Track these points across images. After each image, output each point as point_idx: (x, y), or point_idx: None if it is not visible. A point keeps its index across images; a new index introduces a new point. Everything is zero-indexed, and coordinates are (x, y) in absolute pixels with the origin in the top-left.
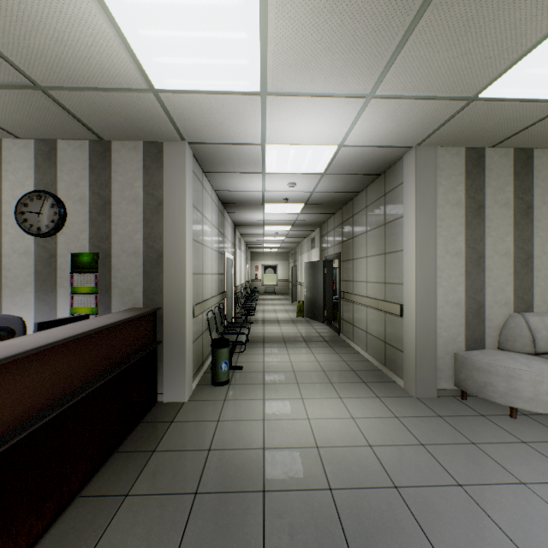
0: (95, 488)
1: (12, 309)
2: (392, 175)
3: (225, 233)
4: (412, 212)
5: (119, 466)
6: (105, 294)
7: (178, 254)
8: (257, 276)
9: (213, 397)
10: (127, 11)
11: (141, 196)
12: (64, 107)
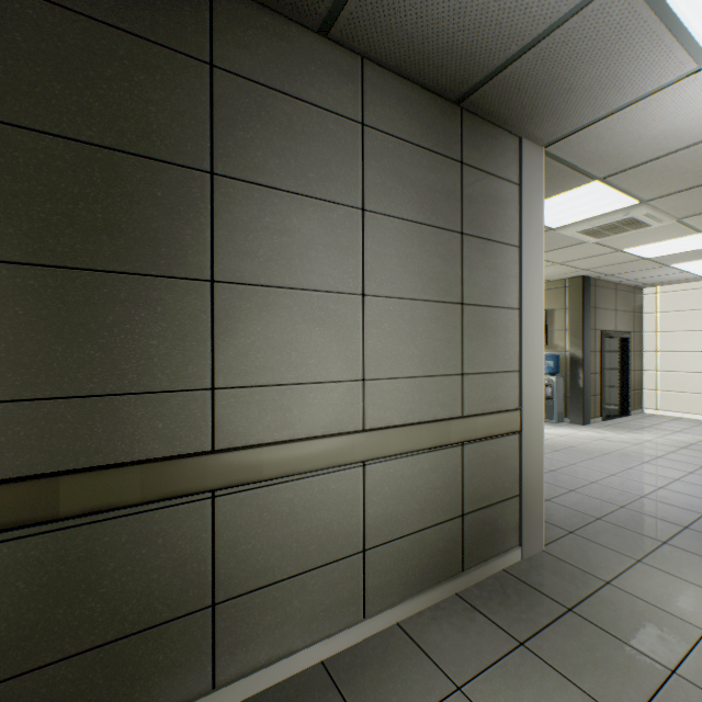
0: None
1: None
2: (488, 141)
3: None
4: (541, 252)
5: None
6: None
7: None
8: None
9: None
10: None
11: None
12: None
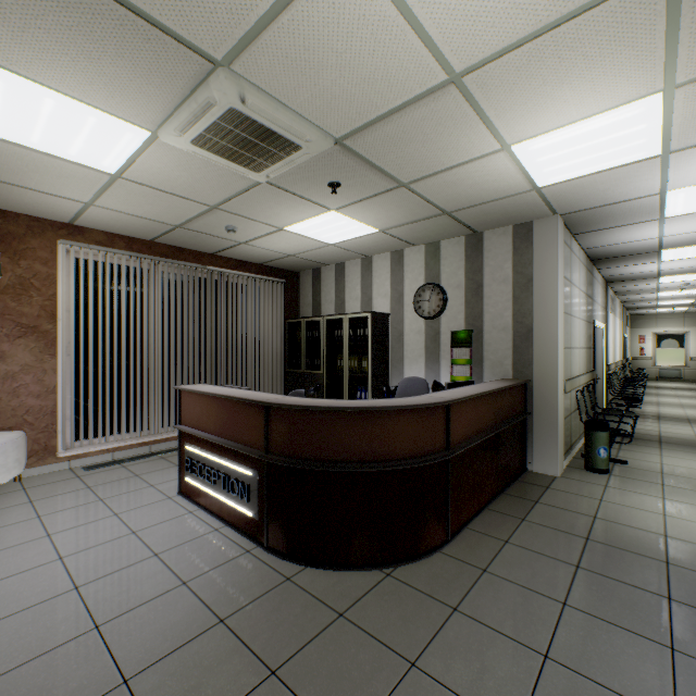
0: (496, 508)
1: (410, 374)
2: None
3: (593, 296)
4: None
5: (509, 501)
6: (477, 365)
7: (548, 328)
8: (642, 352)
9: (589, 480)
10: (530, 154)
11: (510, 276)
12: (456, 219)
